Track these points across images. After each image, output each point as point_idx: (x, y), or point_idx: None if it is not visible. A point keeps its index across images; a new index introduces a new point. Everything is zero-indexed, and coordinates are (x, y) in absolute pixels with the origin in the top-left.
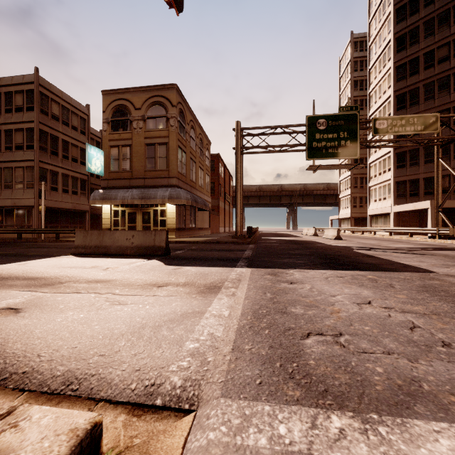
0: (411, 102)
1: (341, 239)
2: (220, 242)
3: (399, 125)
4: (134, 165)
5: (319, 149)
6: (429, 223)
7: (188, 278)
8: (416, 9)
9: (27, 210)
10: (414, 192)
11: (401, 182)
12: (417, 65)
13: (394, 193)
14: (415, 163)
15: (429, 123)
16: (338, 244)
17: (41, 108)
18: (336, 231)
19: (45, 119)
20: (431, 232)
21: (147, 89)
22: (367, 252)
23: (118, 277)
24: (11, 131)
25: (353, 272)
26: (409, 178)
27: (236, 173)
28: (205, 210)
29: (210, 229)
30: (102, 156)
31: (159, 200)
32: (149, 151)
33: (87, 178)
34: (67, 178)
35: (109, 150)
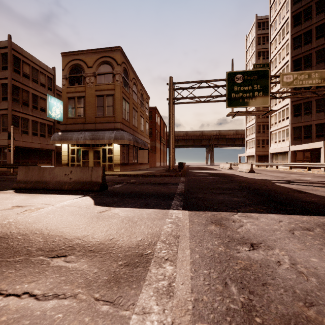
0: (306, 65)
1: (254, 172)
2: (155, 175)
3: (303, 79)
4: (86, 112)
5: (237, 99)
6: (322, 159)
7: (108, 232)
8: None
9: (2, 148)
10: (307, 135)
11: (297, 127)
12: (310, 36)
13: (291, 136)
14: (308, 113)
15: None
16: (255, 177)
17: (14, 68)
18: (250, 166)
19: (18, 77)
20: None
21: (97, 51)
22: (290, 185)
23: (18, 230)
24: None
25: (313, 219)
26: (304, 124)
27: (169, 119)
28: (144, 149)
29: (149, 164)
30: (61, 105)
31: (106, 141)
32: (99, 101)
33: (53, 124)
34: (36, 123)
35: (67, 100)
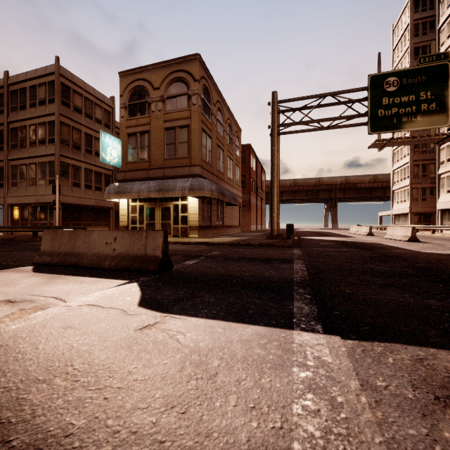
0: None
1: (418, 241)
2: (251, 244)
3: None
4: (152, 153)
5: (388, 118)
6: None
7: (133, 419)
8: None
9: (49, 206)
10: None
11: None
12: None
13: None
14: None
15: None
16: (430, 251)
17: (62, 99)
18: (410, 230)
19: (67, 111)
20: None
21: (166, 65)
22: None
23: None
24: (34, 126)
25: None
26: None
27: (272, 157)
28: (234, 204)
29: (240, 227)
30: (119, 146)
31: (178, 193)
32: (169, 136)
33: (112, 173)
34: (90, 173)
35: (127, 138)
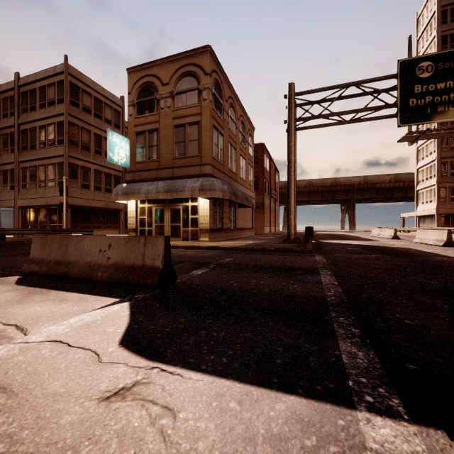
0: None
1: None
2: (267, 248)
3: None
4: (161, 152)
5: (420, 108)
6: None
7: None
8: None
9: (58, 209)
10: None
11: None
12: None
13: None
14: None
15: None
16: None
17: (71, 99)
18: (445, 233)
19: (76, 111)
20: None
21: (176, 59)
22: None
23: None
24: (44, 127)
25: None
26: None
27: (288, 154)
28: (247, 206)
29: (253, 229)
30: (127, 145)
31: (188, 193)
32: (178, 134)
33: (122, 174)
34: (99, 174)
35: (135, 137)
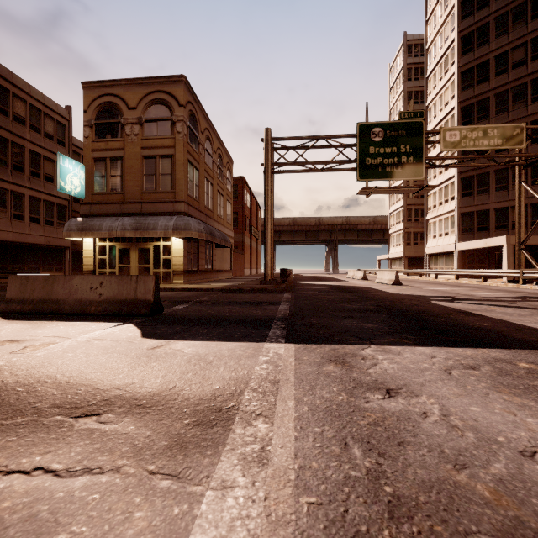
0: (480, 115)
1: (401, 285)
2: (243, 289)
3: (475, 138)
4: (126, 184)
5: (374, 167)
6: (505, 264)
7: (166, 377)
8: (486, 2)
9: None
10: (483, 226)
11: (467, 213)
12: (487, 71)
13: (458, 227)
14: (484, 191)
15: (513, 136)
16: (402, 292)
17: None
18: (394, 274)
19: (4, 121)
20: (513, 276)
21: (145, 82)
22: (454, 304)
23: (15, 378)
24: None
25: (481, 352)
26: (477, 209)
27: (265, 198)
28: (225, 246)
29: (232, 271)
30: (83, 172)
31: (160, 232)
32: (148, 166)
33: (68, 203)
34: (37, 202)
35: (93, 164)
